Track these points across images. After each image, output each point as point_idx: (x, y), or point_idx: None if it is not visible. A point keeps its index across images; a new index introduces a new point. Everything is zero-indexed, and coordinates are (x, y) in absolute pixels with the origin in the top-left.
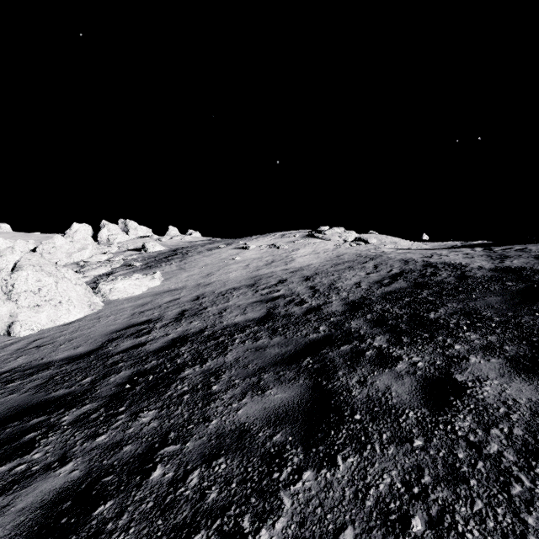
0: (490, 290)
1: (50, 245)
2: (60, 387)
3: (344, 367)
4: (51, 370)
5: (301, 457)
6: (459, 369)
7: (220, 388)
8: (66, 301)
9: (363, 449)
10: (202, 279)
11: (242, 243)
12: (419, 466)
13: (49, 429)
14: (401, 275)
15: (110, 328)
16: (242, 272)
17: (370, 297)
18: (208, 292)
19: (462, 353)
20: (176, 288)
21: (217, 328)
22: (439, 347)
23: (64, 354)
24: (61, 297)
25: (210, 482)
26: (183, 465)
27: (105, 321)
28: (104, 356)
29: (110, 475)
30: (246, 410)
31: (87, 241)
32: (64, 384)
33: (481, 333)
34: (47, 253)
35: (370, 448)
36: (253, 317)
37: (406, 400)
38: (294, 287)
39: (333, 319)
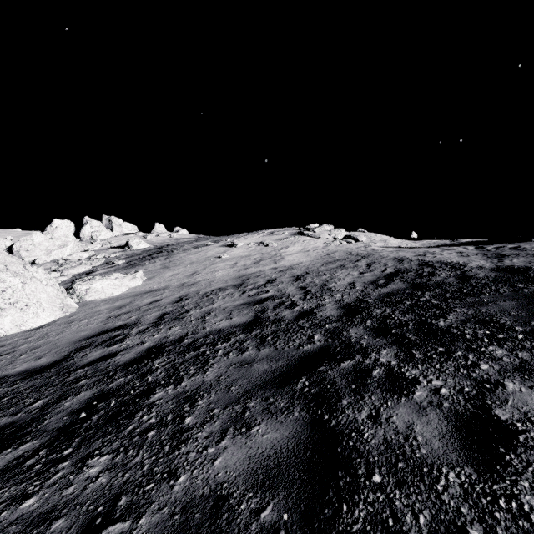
0: (500, 292)
1: (27, 242)
2: (3, 414)
3: (349, 393)
4: (1, 388)
5: None
6: (497, 400)
7: (194, 421)
8: (34, 304)
9: None
10: (187, 278)
11: (229, 241)
12: None
13: None
14: (397, 275)
15: (81, 335)
16: (229, 271)
17: (367, 300)
18: (192, 293)
19: (493, 375)
20: (158, 288)
21: (199, 336)
22: (461, 366)
23: (22, 366)
24: (29, 299)
25: None
26: None
27: (77, 325)
28: (66, 370)
29: None
30: (225, 460)
31: (68, 238)
32: (9, 409)
33: (507, 347)
34: (25, 251)
35: None
36: (239, 322)
37: (439, 450)
38: (284, 288)
39: (328, 326)
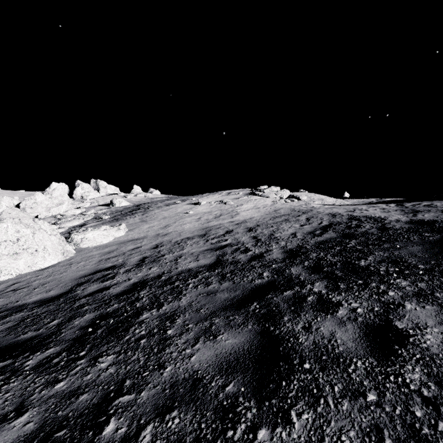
0: (410, 240)
1: (31, 201)
2: (28, 330)
3: (289, 312)
4: (24, 312)
5: (255, 412)
6: (397, 316)
7: (174, 333)
8: (42, 250)
9: (316, 403)
10: (161, 230)
11: (194, 200)
12: (377, 426)
13: (12, 374)
14: (330, 227)
15: (80, 273)
16: (195, 224)
17: (306, 246)
18: (166, 241)
19: (397, 299)
20: (138, 238)
21: (173, 274)
22: (374, 293)
23: (37, 297)
24: (38, 246)
25: (162, 440)
26: (136, 418)
27: (76, 267)
28: (71, 299)
29: (63, 429)
30: (199, 356)
31: (63, 197)
32: (33, 327)
33: (410, 280)
34: (29, 208)
35: (323, 402)
36: (204, 263)
37: (352, 348)
38: (239, 237)
39: (274, 266)
